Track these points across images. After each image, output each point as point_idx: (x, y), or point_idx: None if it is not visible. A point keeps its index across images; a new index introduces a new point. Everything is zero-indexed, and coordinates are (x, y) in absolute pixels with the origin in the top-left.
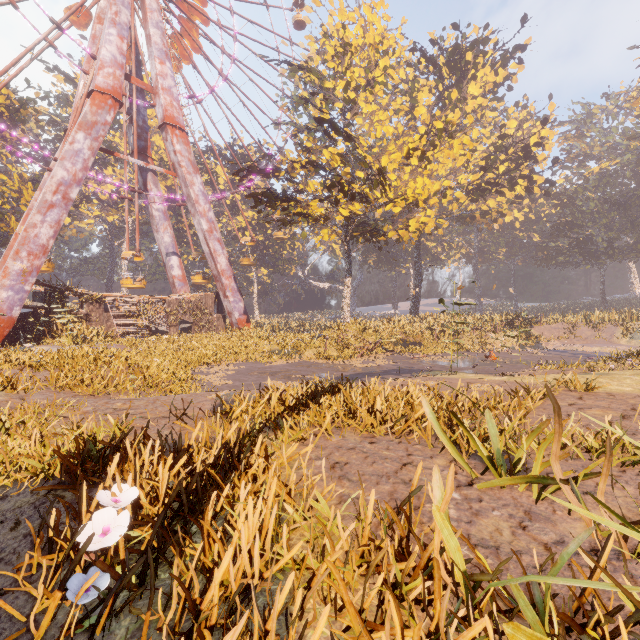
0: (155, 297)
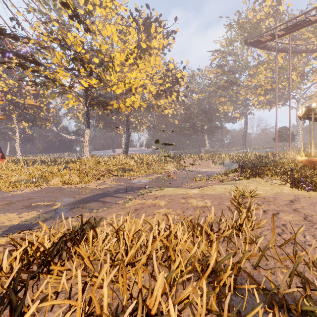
0: None
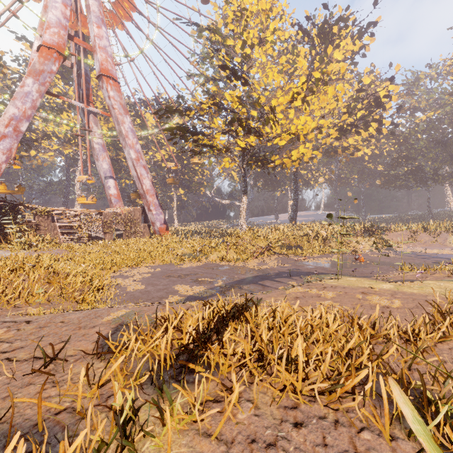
0: (94, 210)
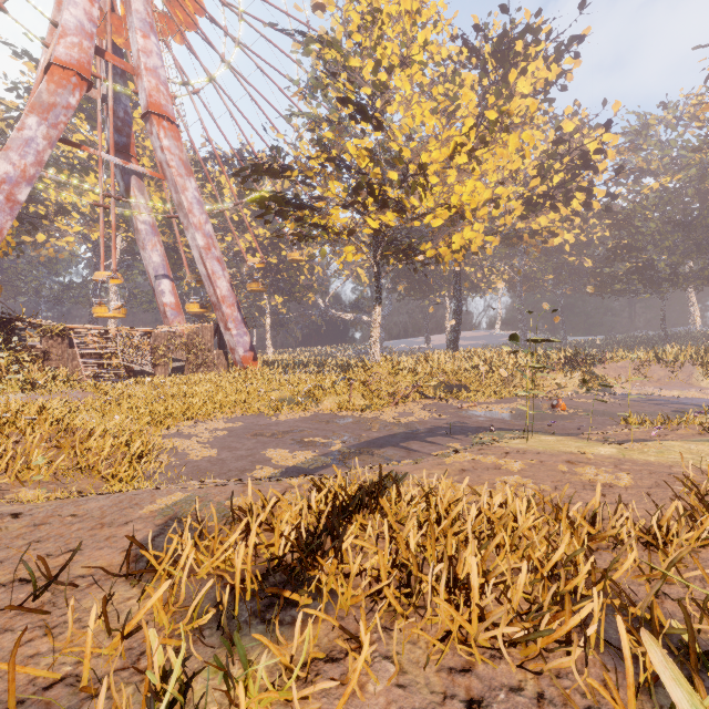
0: (137, 329)
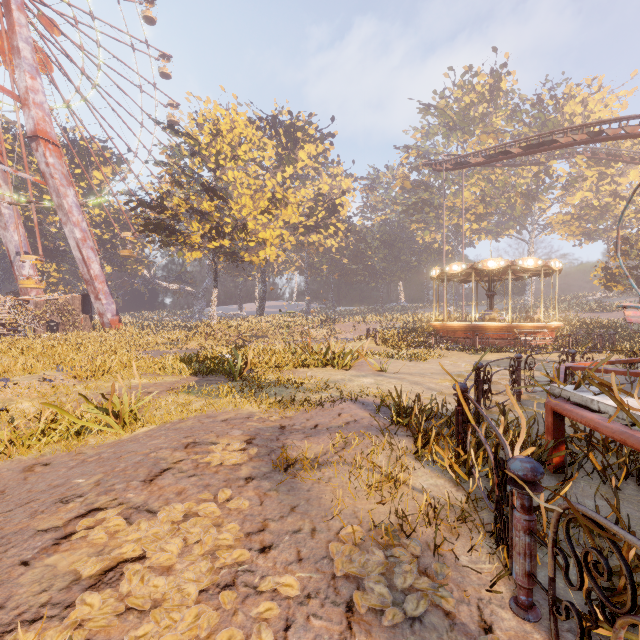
0: (21, 298)
